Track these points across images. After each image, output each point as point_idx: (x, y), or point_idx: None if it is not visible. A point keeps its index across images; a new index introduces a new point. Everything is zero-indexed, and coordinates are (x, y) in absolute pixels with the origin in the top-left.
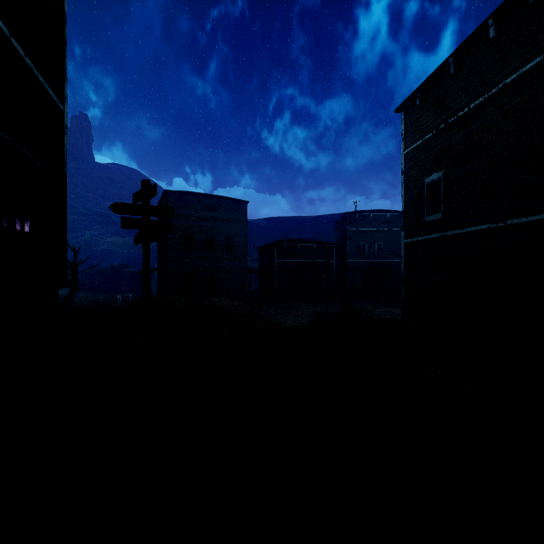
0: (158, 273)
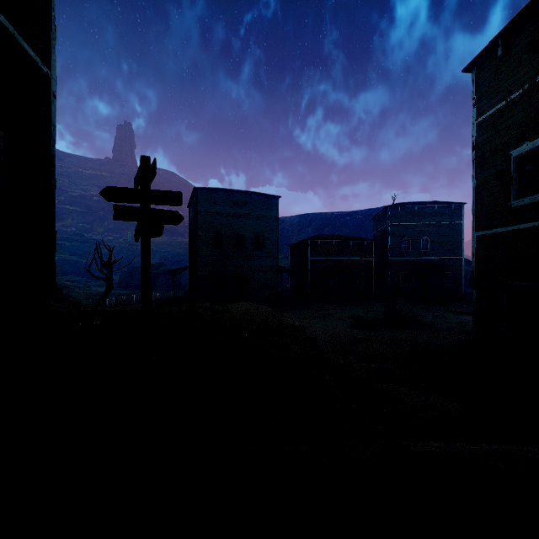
0: (189, 271)
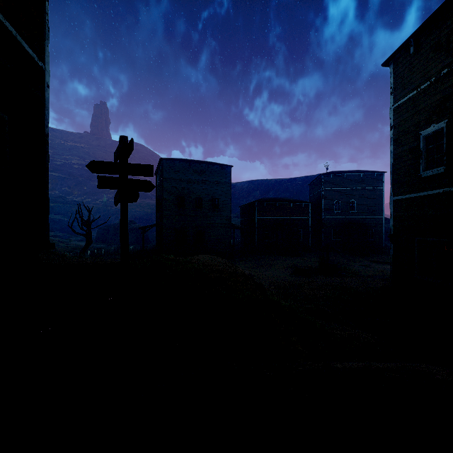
0: (156, 228)
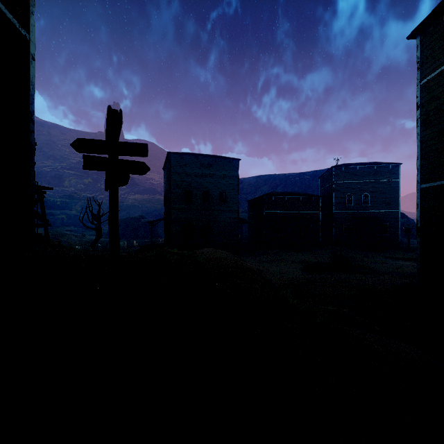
0: (164, 223)
